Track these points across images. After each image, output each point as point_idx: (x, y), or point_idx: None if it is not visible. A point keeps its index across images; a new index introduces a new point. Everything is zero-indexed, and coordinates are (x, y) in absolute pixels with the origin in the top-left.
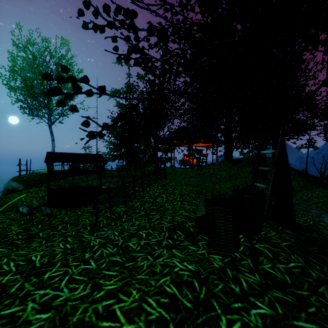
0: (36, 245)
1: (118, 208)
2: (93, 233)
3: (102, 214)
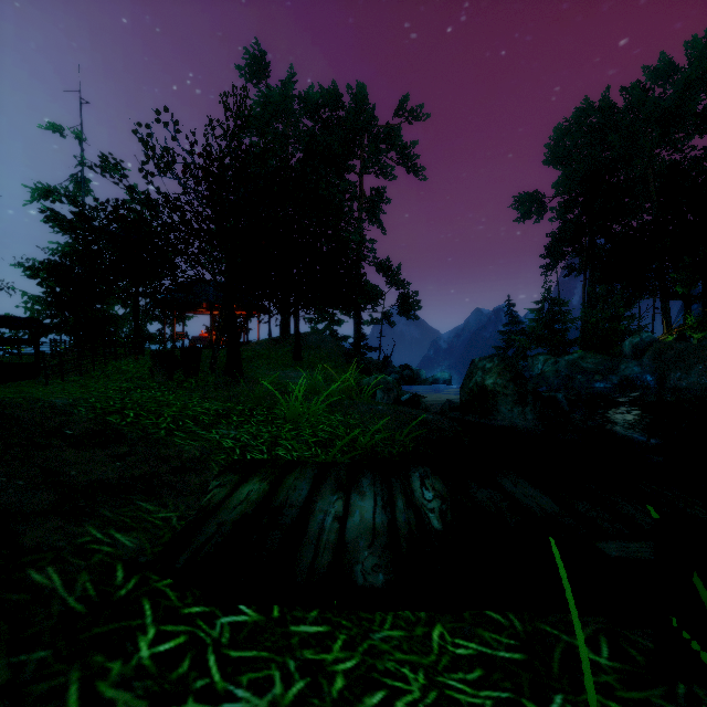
0: None
1: (71, 378)
2: (48, 386)
3: (53, 378)
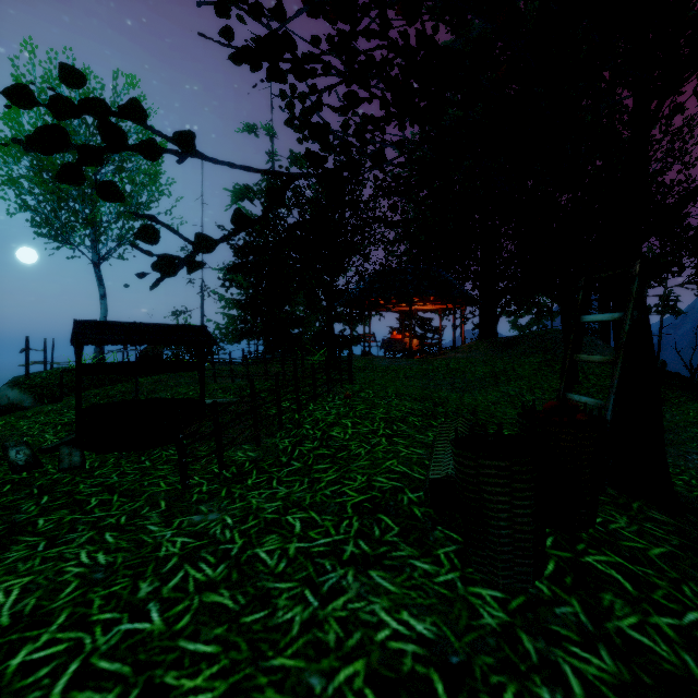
0: (20, 555)
1: (239, 453)
2: (170, 521)
3: (198, 469)
